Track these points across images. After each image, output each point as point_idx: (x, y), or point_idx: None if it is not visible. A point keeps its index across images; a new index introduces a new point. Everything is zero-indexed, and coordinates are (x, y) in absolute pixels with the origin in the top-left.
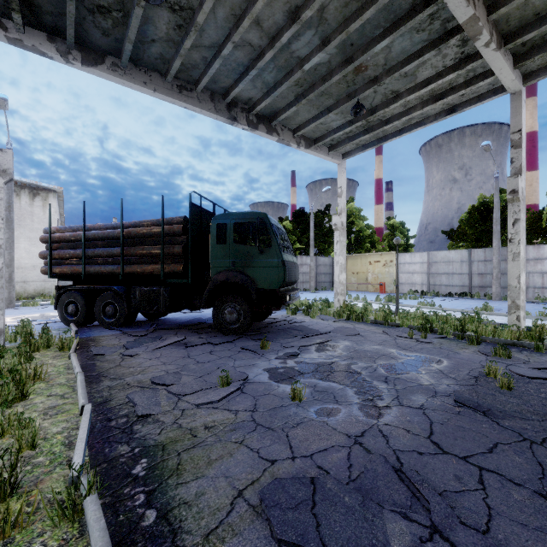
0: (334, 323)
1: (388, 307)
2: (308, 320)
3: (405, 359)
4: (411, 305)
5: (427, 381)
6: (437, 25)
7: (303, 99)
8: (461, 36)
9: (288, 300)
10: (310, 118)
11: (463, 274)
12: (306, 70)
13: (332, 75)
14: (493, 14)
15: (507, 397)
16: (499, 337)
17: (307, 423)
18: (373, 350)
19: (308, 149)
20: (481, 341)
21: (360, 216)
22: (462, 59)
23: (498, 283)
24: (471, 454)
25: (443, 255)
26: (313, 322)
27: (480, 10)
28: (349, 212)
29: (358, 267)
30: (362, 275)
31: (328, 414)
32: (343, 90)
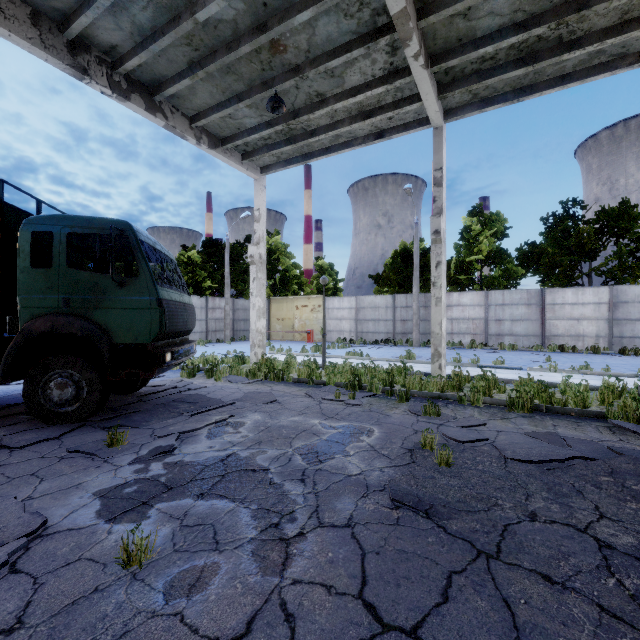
0: (246, 386)
1: (314, 360)
2: (211, 384)
3: (330, 434)
4: (339, 356)
5: (357, 468)
6: (366, 14)
7: (201, 70)
8: (392, 38)
9: (170, 360)
10: (214, 105)
11: (388, 321)
12: (200, 21)
13: (239, 43)
14: (423, 21)
15: (447, 479)
16: (426, 389)
17: (136, 632)
18: (291, 425)
19: (213, 150)
20: (410, 396)
21: (286, 253)
22: (391, 72)
23: (418, 329)
24: (422, 616)
25: (370, 301)
26: (216, 387)
27: (411, 8)
28: (275, 247)
29: (284, 312)
30: (289, 322)
31: (192, 586)
32: (256, 73)
